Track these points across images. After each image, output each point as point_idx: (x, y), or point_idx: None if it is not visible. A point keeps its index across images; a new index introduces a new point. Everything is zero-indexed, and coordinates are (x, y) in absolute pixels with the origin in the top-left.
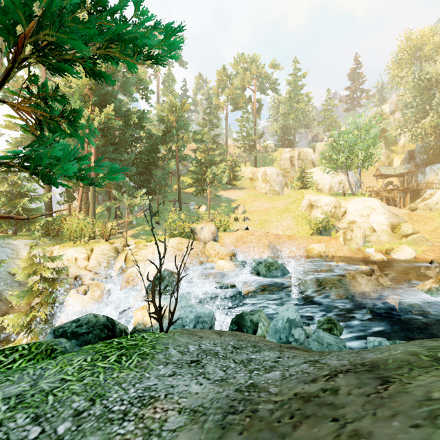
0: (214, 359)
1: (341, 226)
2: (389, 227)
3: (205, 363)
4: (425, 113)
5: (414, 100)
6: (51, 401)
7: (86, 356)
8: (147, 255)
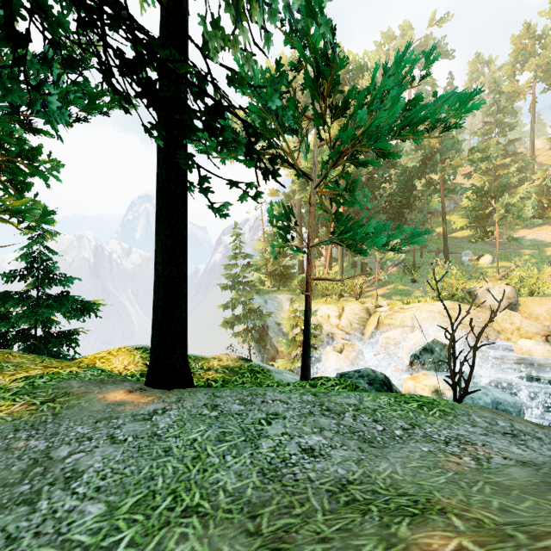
0: (536, 441)
1: None
2: None
3: (524, 439)
4: None
5: None
6: (379, 415)
7: (388, 397)
8: (404, 320)
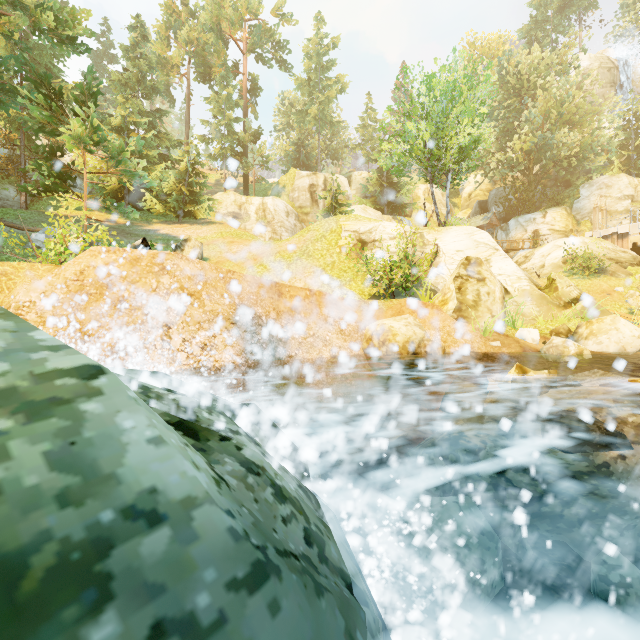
0: None
1: (434, 283)
2: (533, 285)
3: None
4: (504, 142)
5: (501, 107)
6: None
7: None
8: None
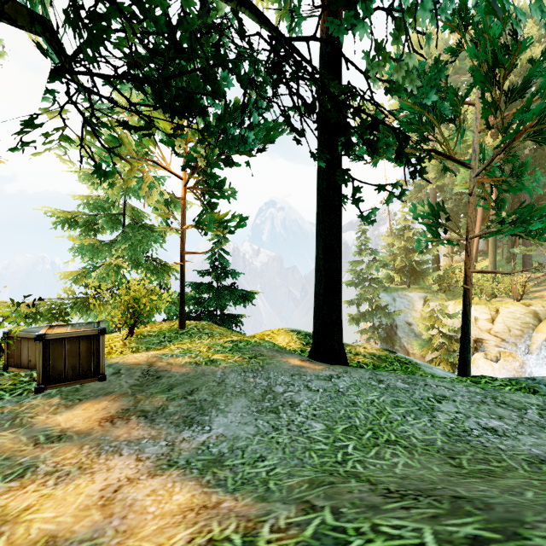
0: None
1: None
2: None
3: None
4: None
5: None
6: None
7: None
8: None
